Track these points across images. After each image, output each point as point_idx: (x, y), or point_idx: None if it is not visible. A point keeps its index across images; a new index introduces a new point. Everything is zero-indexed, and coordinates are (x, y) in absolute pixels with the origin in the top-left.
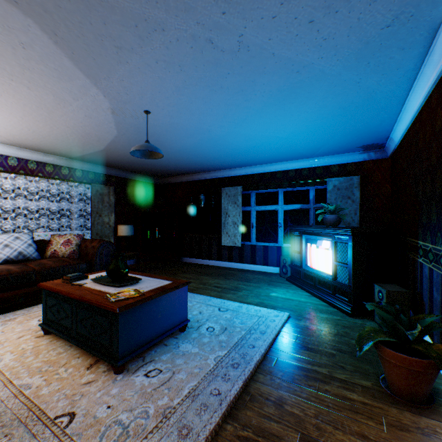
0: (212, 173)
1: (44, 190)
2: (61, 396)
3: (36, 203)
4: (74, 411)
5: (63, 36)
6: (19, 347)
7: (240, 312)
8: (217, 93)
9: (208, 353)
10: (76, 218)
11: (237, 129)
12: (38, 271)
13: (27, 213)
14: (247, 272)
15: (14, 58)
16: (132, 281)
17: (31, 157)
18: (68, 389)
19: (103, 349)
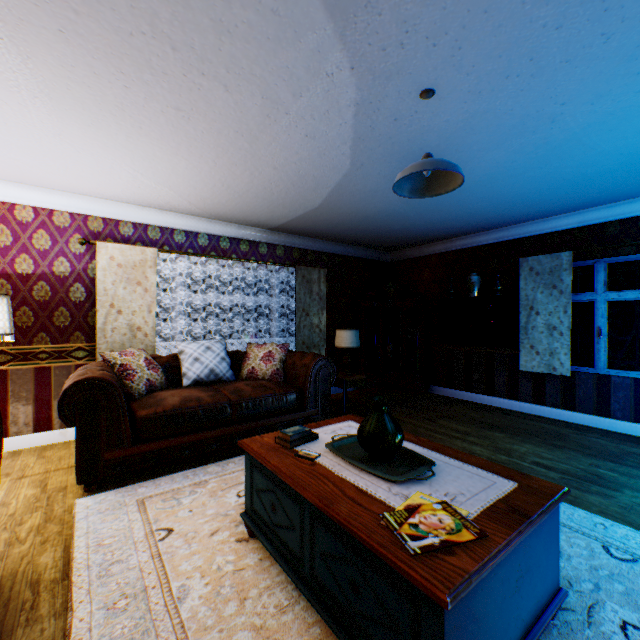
0: (495, 233)
1: (237, 279)
2: None
3: (228, 297)
4: None
5: None
6: (212, 561)
7: None
8: None
9: None
10: (276, 319)
11: None
12: (233, 403)
13: (218, 312)
14: (591, 433)
15: (206, 5)
16: (417, 468)
17: (223, 232)
18: None
19: None
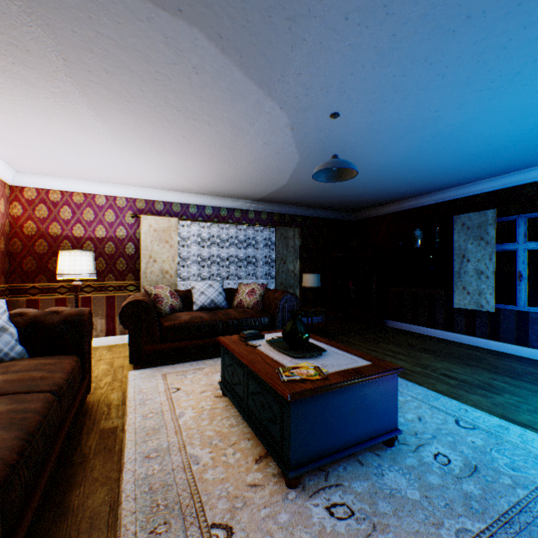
0: (435, 195)
1: (233, 237)
2: (223, 492)
3: (226, 250)
4: (231, 526)
5: (227, 35)
6: (199, 404)
7: (505, 440)
8: (457, 35)
9: (439, 511)
10: (261, 266)
11: (495, 101)
12: (224, 321)
13: (220, 261)
14: (508, 358)
15: (192, 91)
16: (313, 352)
17: (222, 205)
18: (232, 483)
19: (272, 442)
